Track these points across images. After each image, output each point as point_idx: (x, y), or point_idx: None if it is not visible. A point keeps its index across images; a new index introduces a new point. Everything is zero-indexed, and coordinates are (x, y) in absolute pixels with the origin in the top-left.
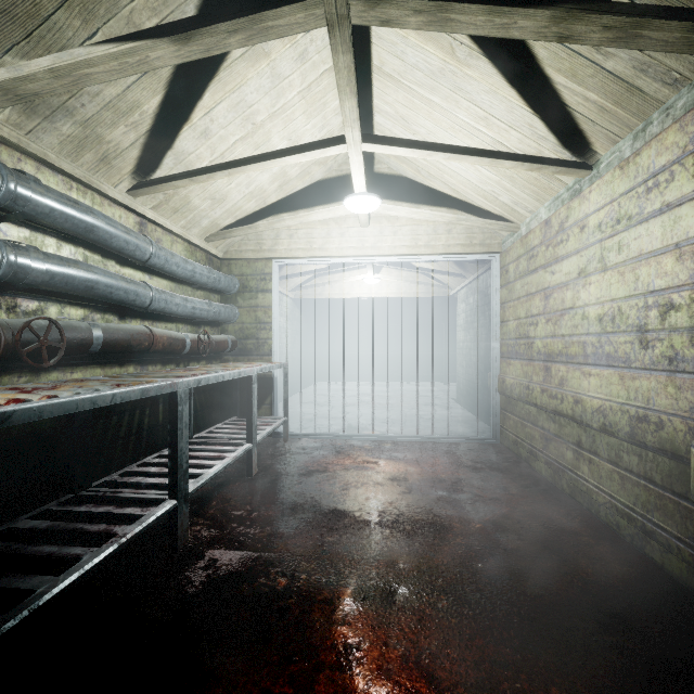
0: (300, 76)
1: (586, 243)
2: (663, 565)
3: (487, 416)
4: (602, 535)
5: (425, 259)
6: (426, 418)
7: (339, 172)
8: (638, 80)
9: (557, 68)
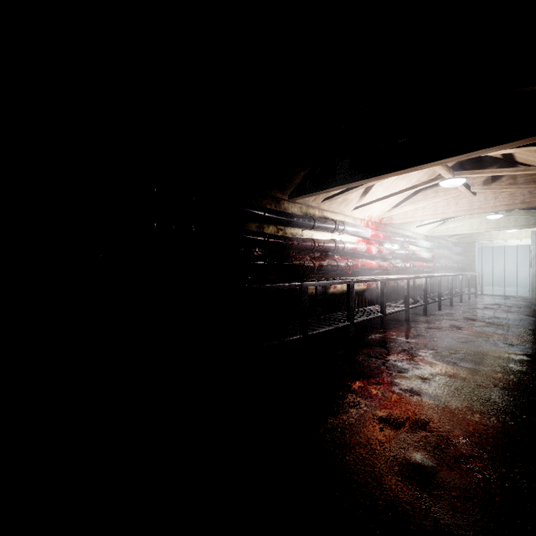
0: None
1: None
2: None
3: None
4: None
5: None
6: None
7: None
8: None
9: None
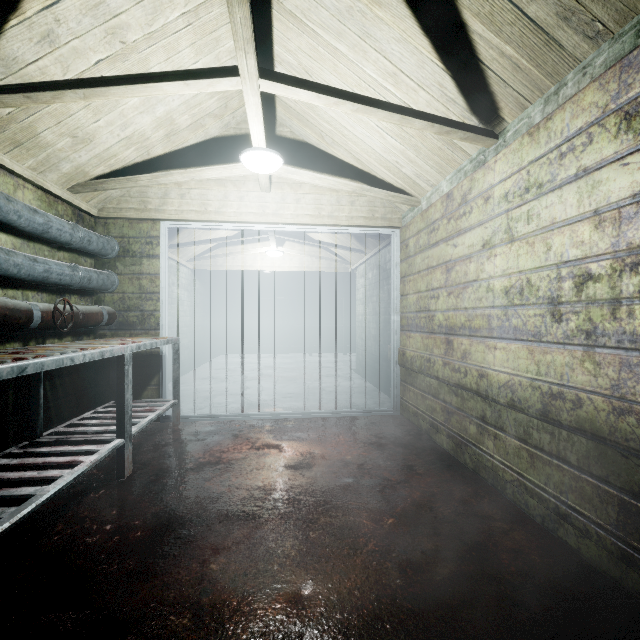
0: None
1: (491, 214)
2: (579, 551)
3: (386, 387)
4: (513, 516)
5: (328, 230)
6: (329, 390)
7: (238, 131)
8: (558, 32)
9: (476, 12)
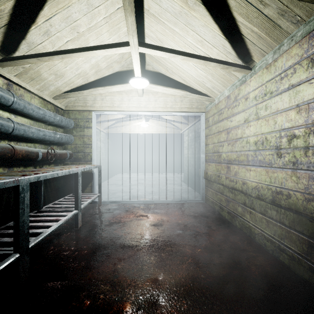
0: (105, 8)
1: (248, 106)
2: (289, 266)
3: (198, 189)
4: (258, 250)
5: (170, 114)
6: (170, 190)
7: (128, 68)
8: (279, 21)
9: (239, 13)
